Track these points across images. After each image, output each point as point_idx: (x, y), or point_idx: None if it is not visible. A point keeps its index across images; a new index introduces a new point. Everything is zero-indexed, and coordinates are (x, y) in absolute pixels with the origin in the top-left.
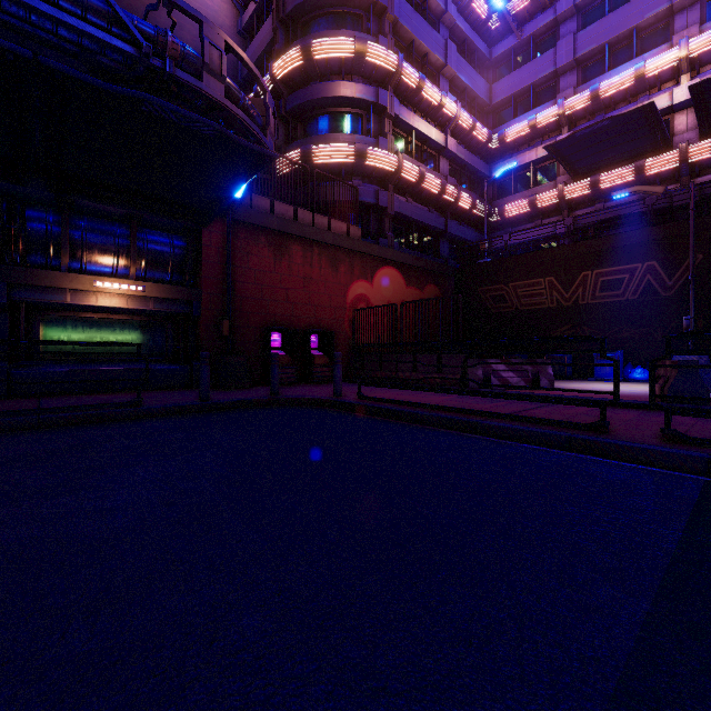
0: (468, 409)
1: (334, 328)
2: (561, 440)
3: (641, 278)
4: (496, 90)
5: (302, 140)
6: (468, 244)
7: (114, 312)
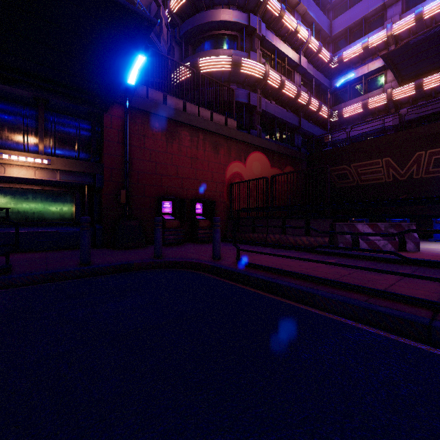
0: (388, 292)
1: (216, 198)
2: None
3: None
4: (335, 25)
5: (191, 56)
6: (316, 136)
7: (26, 183)
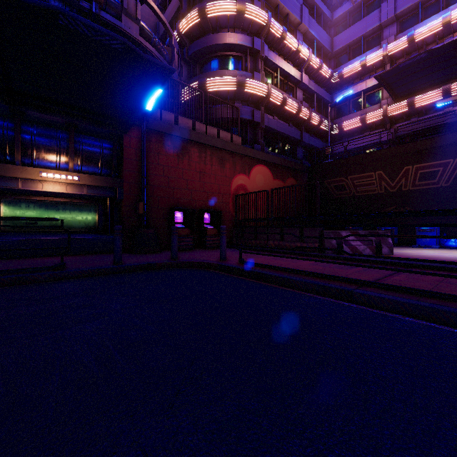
0: (338, 276)
1: (222, 208)
2: (452, 316)
3: (453, 170)
4: (336, 42)
5: (199, 75)
6: (317, 149)
7: (58, 196)
